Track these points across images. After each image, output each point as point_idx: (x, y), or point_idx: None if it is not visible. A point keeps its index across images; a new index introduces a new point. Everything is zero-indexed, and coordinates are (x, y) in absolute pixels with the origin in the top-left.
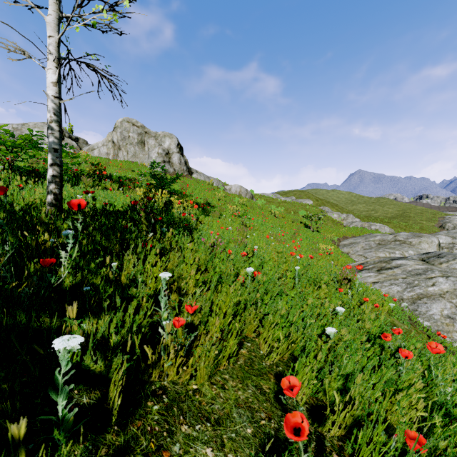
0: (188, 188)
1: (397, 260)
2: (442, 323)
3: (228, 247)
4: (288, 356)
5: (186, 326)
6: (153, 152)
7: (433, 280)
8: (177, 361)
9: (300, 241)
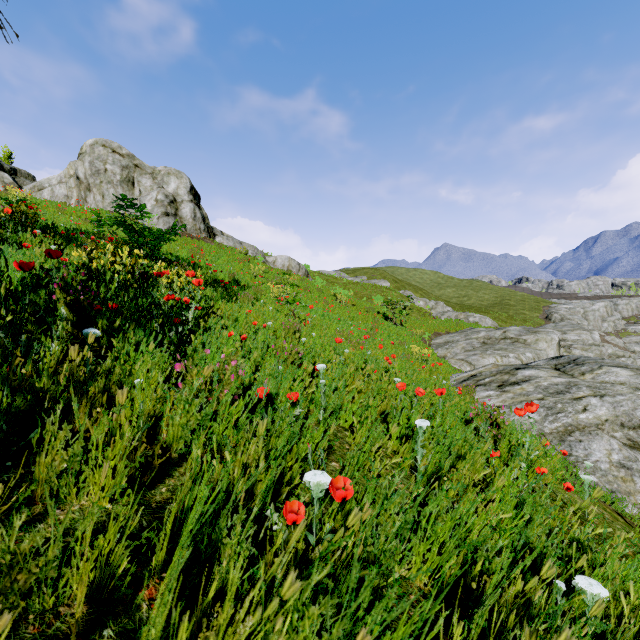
0: (206, 256)
1: (523, 369)
2: (615, 478)
3: (263, 365)
4: None
5: None
6: (148, 198)
7: (584, 403)
8: None
9: (382, 342)
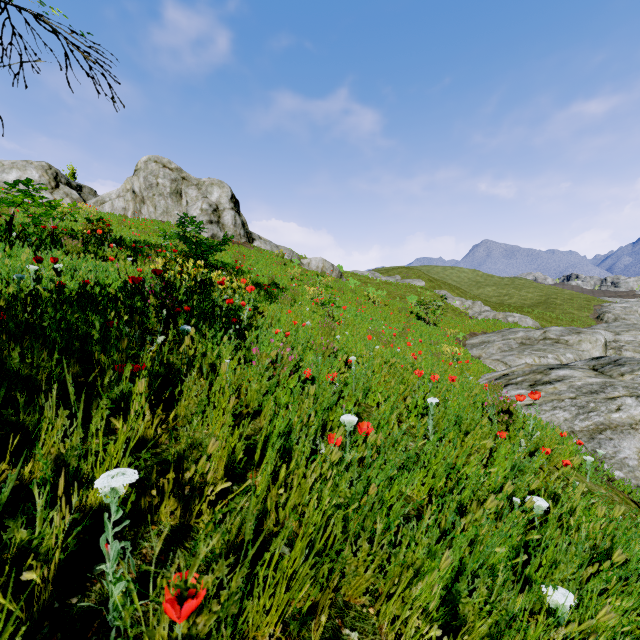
0: (247, 261)
1: (558, 369)
2: None
3: (304, 357)
4: None
5: None
6: (194, 207)
7: (618, 402)
8: None
9: (413, 341)
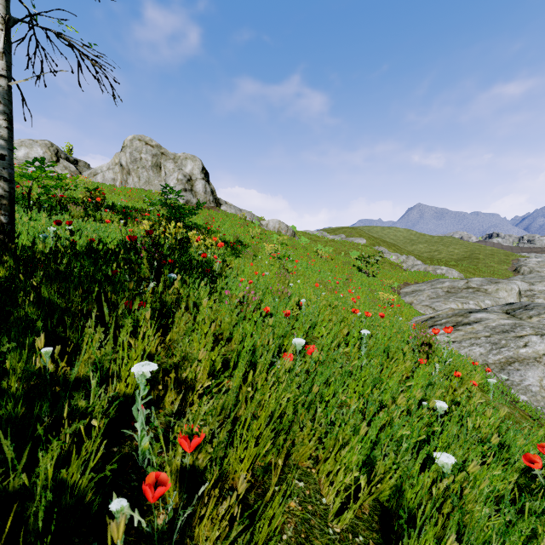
0: (215, 222)
1: (476, 313)
2: (543, 398)
3: (264, 300)
4: (370, 504)
5: (182, 473)
6: (171, 178)
7: (525, 340)
8: None
9: (354, 289)
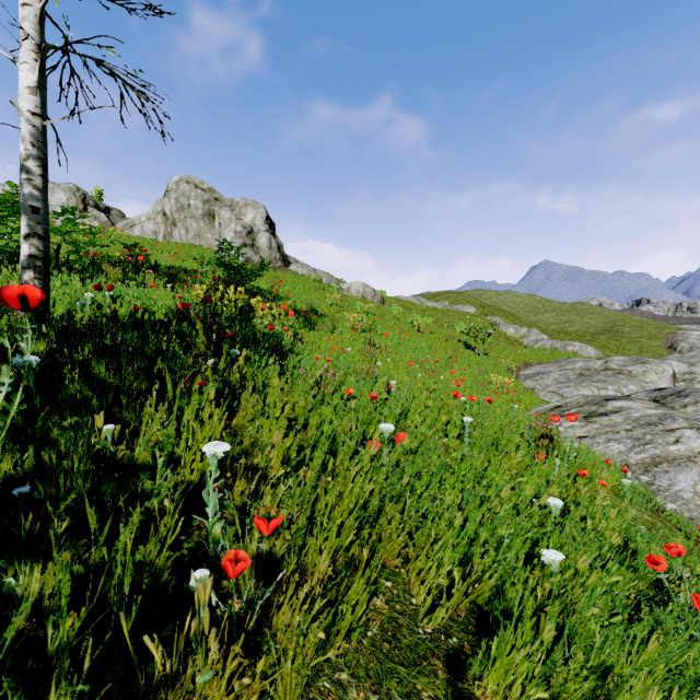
0: (283, 286)
1: (615, 400)
2: (697, 506)
3: (345, 382)
4: (467, 607)
5: (259, 560)
6: (227, 230)
7: (677, 434)
8: (228, 666)
9: (459, 371)
